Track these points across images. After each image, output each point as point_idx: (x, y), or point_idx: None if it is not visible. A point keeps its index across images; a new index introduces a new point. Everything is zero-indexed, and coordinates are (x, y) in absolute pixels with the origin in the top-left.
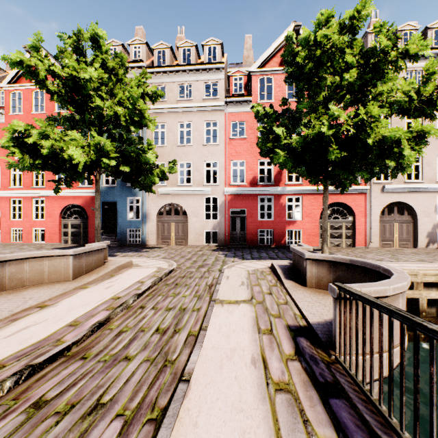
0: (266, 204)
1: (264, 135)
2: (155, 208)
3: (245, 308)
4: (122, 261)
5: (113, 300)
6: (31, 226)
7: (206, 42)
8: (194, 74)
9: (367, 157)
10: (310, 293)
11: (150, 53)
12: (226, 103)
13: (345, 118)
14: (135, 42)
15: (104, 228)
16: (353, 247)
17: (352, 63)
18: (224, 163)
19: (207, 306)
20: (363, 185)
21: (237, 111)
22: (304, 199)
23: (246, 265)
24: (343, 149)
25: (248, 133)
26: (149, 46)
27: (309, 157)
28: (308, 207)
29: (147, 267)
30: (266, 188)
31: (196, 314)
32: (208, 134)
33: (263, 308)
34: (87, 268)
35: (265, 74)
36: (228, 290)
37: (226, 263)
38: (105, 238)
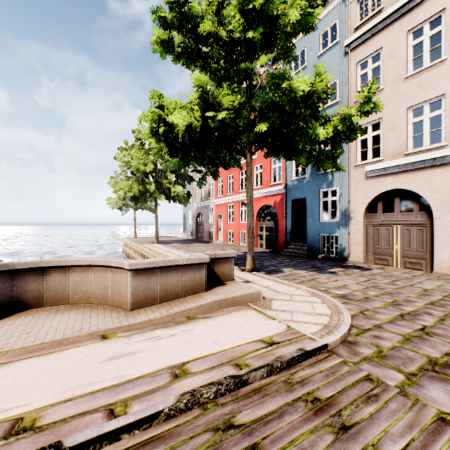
0: None
1: None
2: (360, 201)
3: None
4: (239, 290)
5: None
6: (238, 229)
7: None
8: None
9: None
10: None
11: None
12: None
13: None
14: None
15: (294, 232)
16: None
17: None
18: None
19: None
20: None
21: None
22: None
23: None
24: None
25: None
26: None
27: None
28: None
29: (270, 317)
30: None
31: None
32: None
33: None
34: (165, 293)
35: None
36: None
37: None
38: (293, 245)
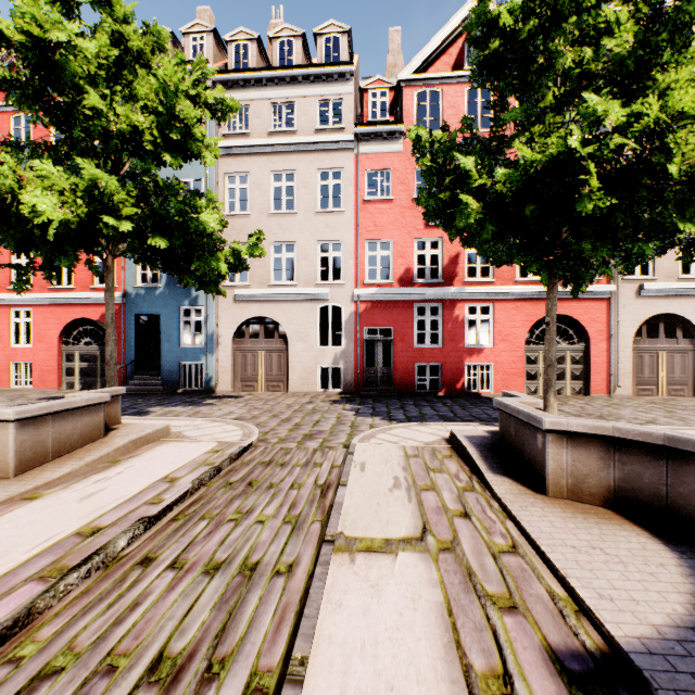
0: (429, 318)
1: (434, 177)
2: (229, 325)
3: (412, 569)
4: (146, 428)
5: (77, 541)
6: (8, 359)
7: (321, 28)
8: (300, 85)
9: (642, 216)
10: (564, 517)
11: (223, 51)
12: (357, 137)
13: (620, 119)
14: (195, 28)
15: (138, 361)
16: (585, 395)
17: (615, 25)
18: (354, 244)
19: (314, 558)
20: (603, 284)
21: (376, 150)
22: (498, 309)
23: (399, 434)
24: (609, 191)
25: (397, 191)
26: (220, 38)
27: (532, 213)
28: (505, 323)
29: (197, 441)
30: (429, 289)
31: (283, 588)
32: (325, 199)
33: (461, 569)
34: (58, 447)
35: (427, 84)
36: (366, 504)
37: (359, 430)
38: (139, 379)
